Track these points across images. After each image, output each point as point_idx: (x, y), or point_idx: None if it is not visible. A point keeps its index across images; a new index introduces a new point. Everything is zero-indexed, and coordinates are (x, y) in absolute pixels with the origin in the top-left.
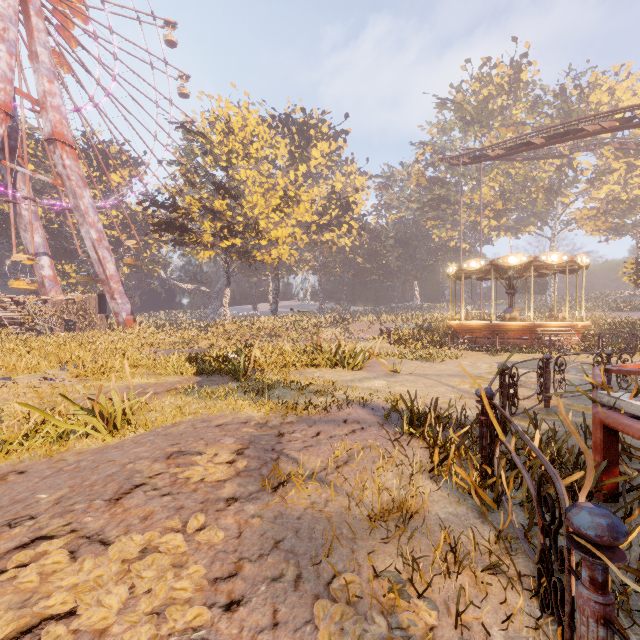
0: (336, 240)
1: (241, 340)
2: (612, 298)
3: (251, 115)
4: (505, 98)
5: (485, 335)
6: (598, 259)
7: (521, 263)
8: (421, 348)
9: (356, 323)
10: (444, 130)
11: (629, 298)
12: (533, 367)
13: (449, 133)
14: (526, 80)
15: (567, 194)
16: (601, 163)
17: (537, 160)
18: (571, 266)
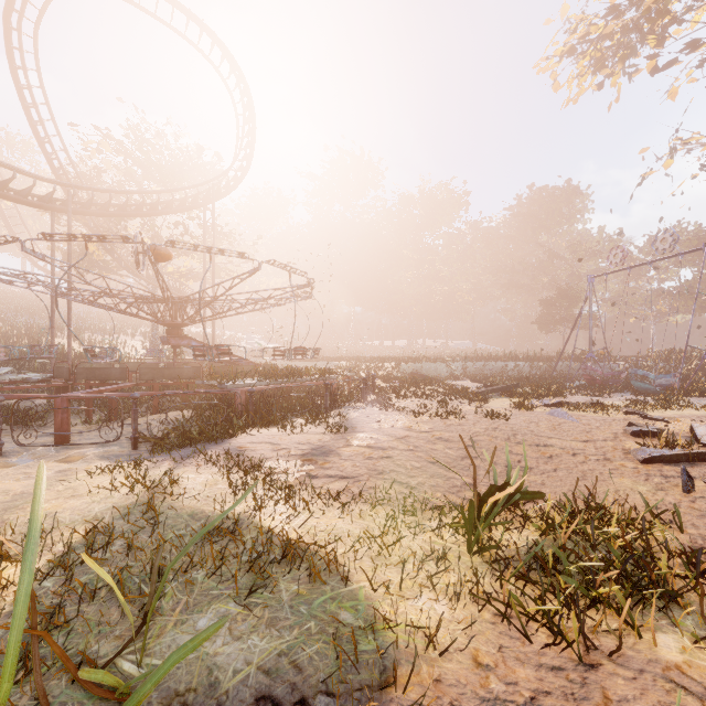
0: None
1: None
2: None
3: None
4: None
5: None
6: None
7: None
8: None
9: None
10: None
11: None
12: None
13: None
14: None
15: None
16: None
17: None
18: None
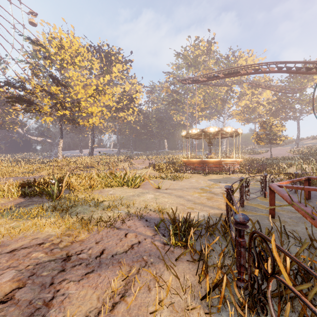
0: (126, 116)
1: (69, 170)
2: (246, 149)
3: (75, 40)
4: (205, 56)
5: (199, 165)
6: (246, 131)
7: (215, 131)
8: (170, 173)
9: (136, 160)
10: (179, 68)
11: (252, 149)
12: (225, 182)
13: (181, 69)
14: (213, 50)
15: (230, 103)
16: (242, 90)
17: (218, 86)
18: (235, 133)
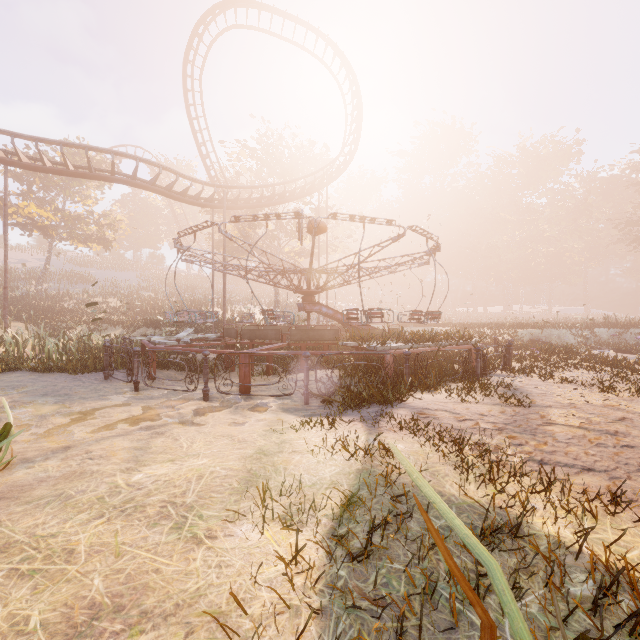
0: None
1: None
2: None
3: None
4: None
5: None
6: None
7: None
8: None
9: None
10: None
11: None
12: None
13: None
14: None
15: None
16: None
17: None
18: None
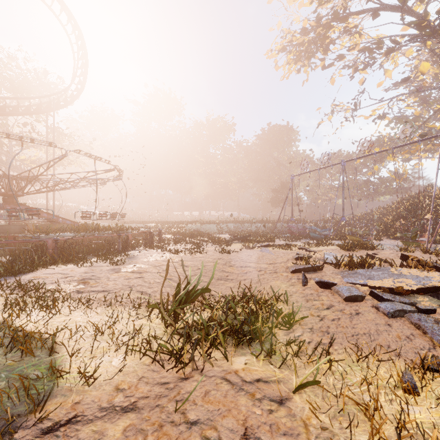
0: None
1: None
2: None
3: None
4: None
5: None
6: None
7: None
8: None
9: None
10: None
11: None
12: None
13: None
14: None
15: None
16: None
17: None
18: None
